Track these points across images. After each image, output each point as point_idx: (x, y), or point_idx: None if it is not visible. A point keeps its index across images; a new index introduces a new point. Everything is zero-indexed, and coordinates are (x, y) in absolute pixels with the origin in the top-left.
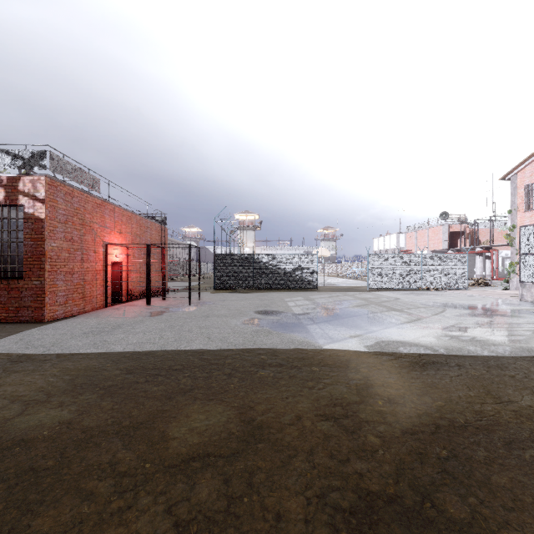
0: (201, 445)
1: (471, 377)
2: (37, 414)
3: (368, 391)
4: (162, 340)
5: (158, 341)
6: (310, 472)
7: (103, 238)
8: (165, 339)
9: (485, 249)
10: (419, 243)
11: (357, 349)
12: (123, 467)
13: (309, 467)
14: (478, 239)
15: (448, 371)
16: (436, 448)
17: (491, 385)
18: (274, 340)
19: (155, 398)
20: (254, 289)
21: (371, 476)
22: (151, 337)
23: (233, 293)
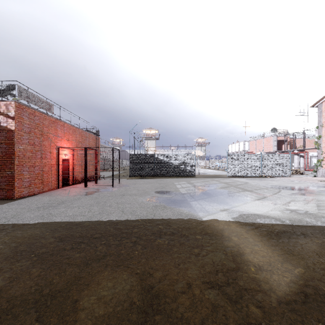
0: (105, 317)
1: (316, 245)
2: None
3: (241, 258)
4: (90, 213)
5: (87, 214)
6: None
7: (56, 143)
8: (92, 212)
9: (300, 151)
10: (257, 147)
11: (227, 220)
12: None
13: None
14: (295, 145)
15: (297, 239)
16: (312, 321)
17: None
18: (168, 213)
19: (75, 264)
20: (154, 176)
21: None
22: (83, 211)
23: (141, 179)
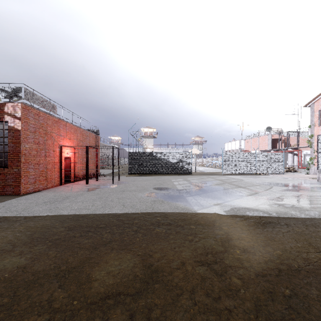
0: (114, 285)
1: (296, 233)
2: (3, 260)
3: (229, 243)
4: (93, 207)
5: (91, 208)
6: (193, 308)
7: (58, 142)
8: (96, 206)
9: (294, 149)
10: (253, 145)
11: (219, 213)
12: (57, 304)
13: (192, 304)
14: (289, 143)
15: (280, 229)
16: (281, 288)
17: (310, 238)
18: (165, 207)
19: (85, 248)
20: (152, 173)
21: (237, 311)
22: (87, 205)
23: (140, 176)
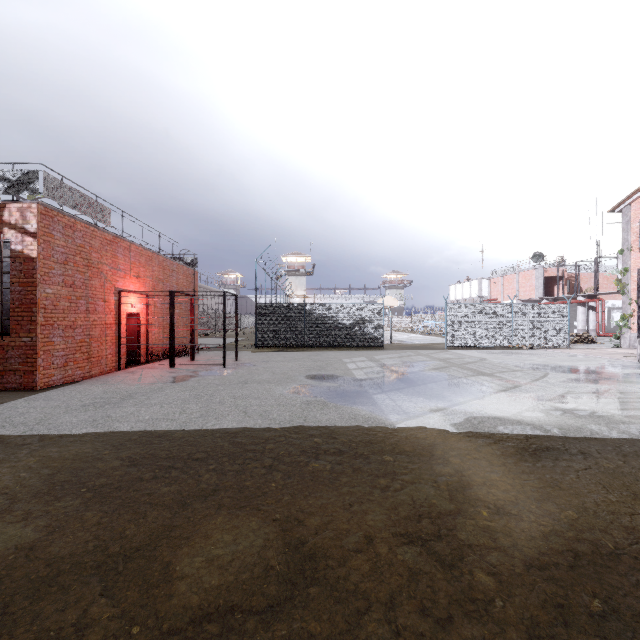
0: (222, 589)
1: (604, 471)
2: None
3: (465, 494)
4: (183, 416)
5: (178, 417)
6: None
7: (114, 283)
8: (188, 413)
9: (588, 297)
10: (506, 290)
11: (442, 428)
12: (95, 634)
13: (391, 634)
14: (579, 286)
15: (571, 462)
16: (583, 596)
17: (635, 483)
18: (330, 416)
19: (163, 505)
20: (305, 347)
21: None
22: (170, 411)
23: (279, 352)
